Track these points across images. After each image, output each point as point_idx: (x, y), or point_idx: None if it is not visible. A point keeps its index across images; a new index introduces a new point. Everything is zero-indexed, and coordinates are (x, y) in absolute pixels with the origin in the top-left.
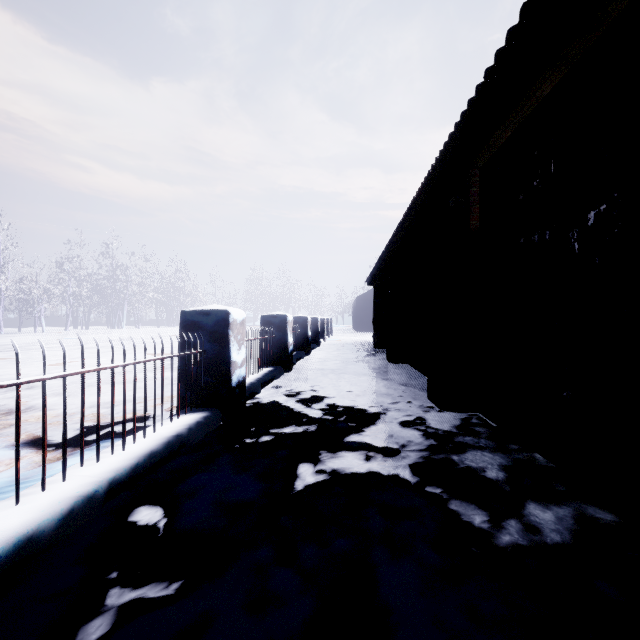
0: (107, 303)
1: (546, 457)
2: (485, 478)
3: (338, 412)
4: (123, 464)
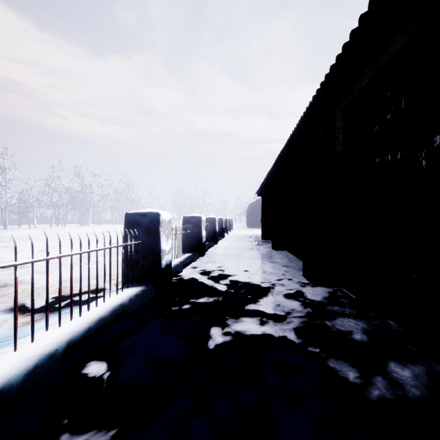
0: (78, 208)
1: (397, 323)
2: (353, 340)
3: (239, 286)
4: (79, 328)
